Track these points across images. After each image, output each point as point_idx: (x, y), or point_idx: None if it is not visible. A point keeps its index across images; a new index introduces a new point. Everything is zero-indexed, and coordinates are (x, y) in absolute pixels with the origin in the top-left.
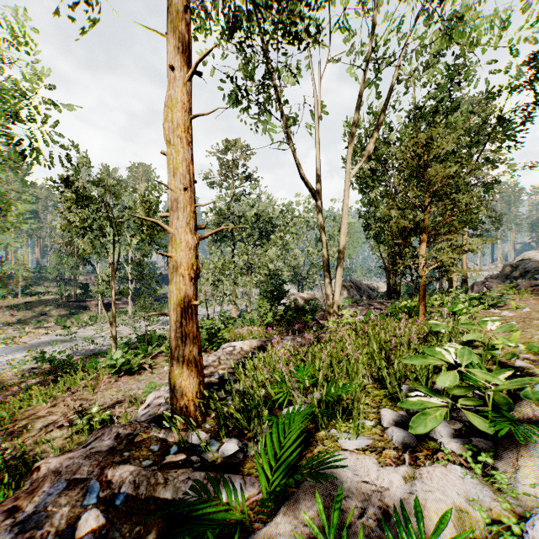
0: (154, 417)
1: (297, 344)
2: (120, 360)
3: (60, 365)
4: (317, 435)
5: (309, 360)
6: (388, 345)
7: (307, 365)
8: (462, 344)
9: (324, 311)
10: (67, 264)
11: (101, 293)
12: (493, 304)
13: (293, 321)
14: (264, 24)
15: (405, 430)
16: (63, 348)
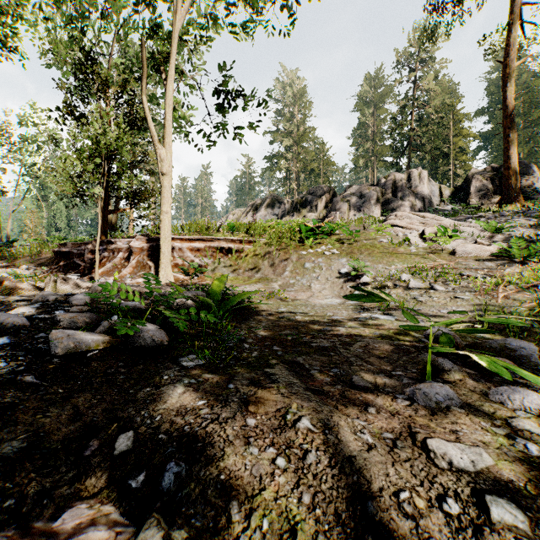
0: None
1: None
2: None
3: None
4: None
5: None
6: None
7: None
8: None
9: None
10: None
11: None
12: None
13: None
14: None
15: None
16: None
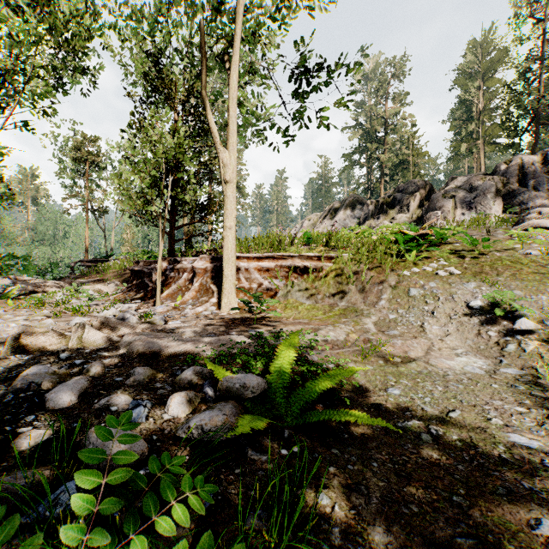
0: None
1: None
2: None
3: None
4: None
5: None
6: None
7: None
8: None
9: None
10: None
11: None
12: None
13: None
14: None
15: None
16: None
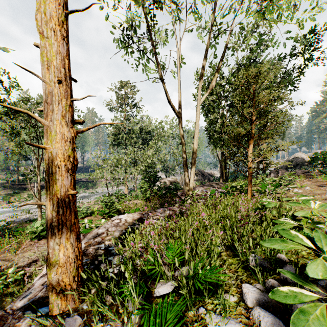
0: (33, 301)
1: (166, 215)
2: (39, 228)
3: (1, 229)
4: (187, 316)
5: (177, 235)
6: (235, 219)
7: (176, 242)
8: (293, 219)
9: (182, 189)
10: (12, 160)
11: (30, 179)
12: (287, 184)
13: (163, 196)
14: (144, 2)
15: (271, 313)
16: (7, 216)
